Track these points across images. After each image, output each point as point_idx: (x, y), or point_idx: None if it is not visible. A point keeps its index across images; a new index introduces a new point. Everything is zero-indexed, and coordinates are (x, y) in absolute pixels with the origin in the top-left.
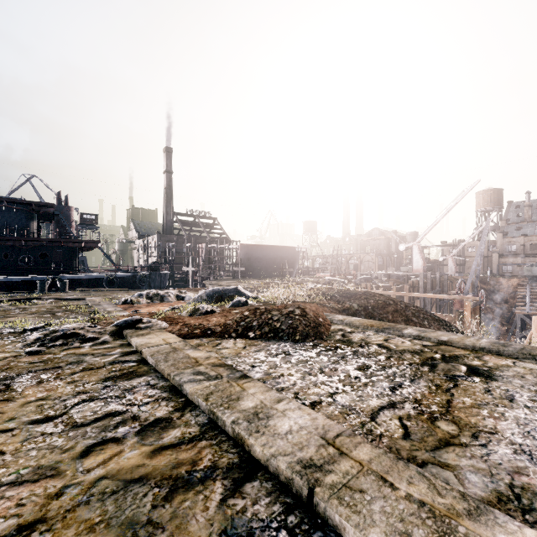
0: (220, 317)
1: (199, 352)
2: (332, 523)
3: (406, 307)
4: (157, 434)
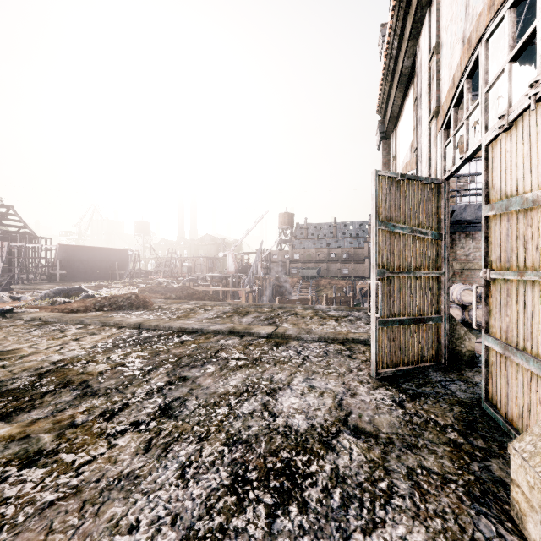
0: (79, 303)
1: (80, 315)
2: (145, 327)
3: (205, 295)
4: (85, 328)
